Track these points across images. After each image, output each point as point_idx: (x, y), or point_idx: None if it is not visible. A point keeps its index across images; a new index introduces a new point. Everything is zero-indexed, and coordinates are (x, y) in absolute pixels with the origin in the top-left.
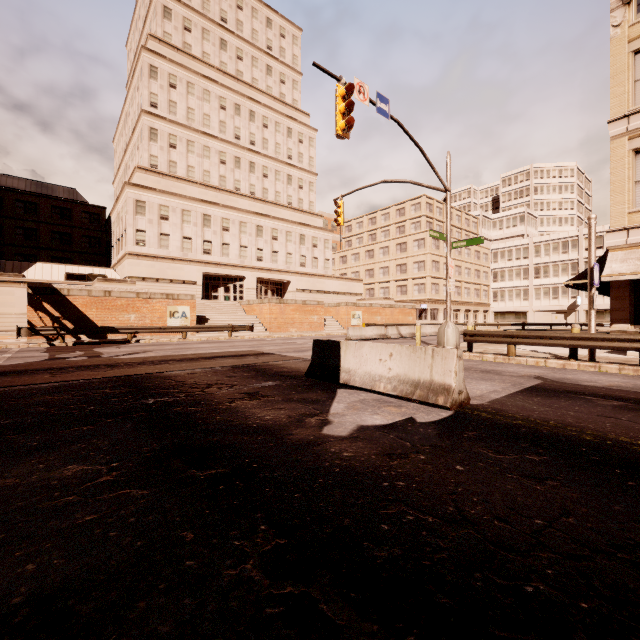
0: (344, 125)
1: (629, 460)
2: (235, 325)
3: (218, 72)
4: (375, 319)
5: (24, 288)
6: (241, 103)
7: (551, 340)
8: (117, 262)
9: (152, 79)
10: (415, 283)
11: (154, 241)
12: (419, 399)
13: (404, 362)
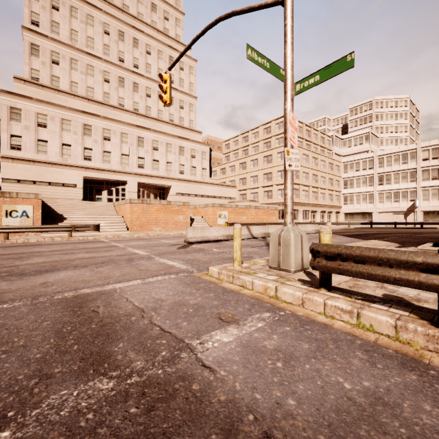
0: None
1: None
2: (76, 225)
3: (103, 2)
4: (241, 218)
5: None
6: (125, 31)
7: None
8: None
9: None
10: (279, 188)
11: (31, 146)
12: None
13: None
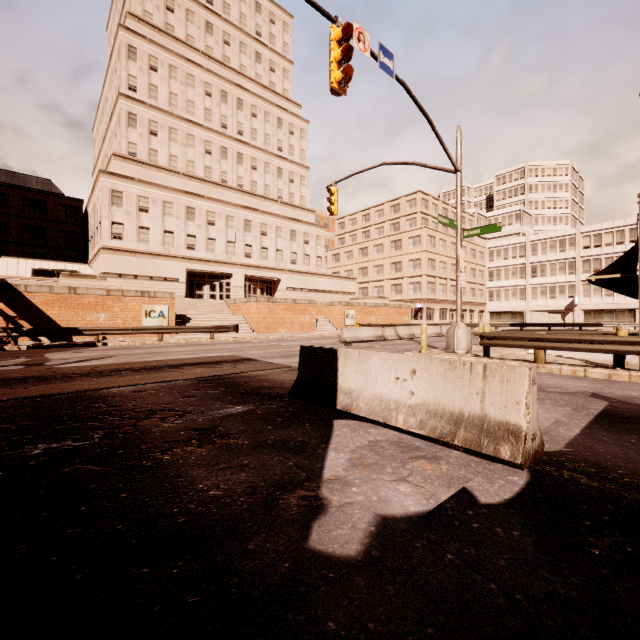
0: (340, 75)
1: None
2: (218, 326)
3: (203, 56)
4: (370, 319)
5: None
6: (228, 90)
7: (592, 344)
8: (93, 257)
9: (130, 60)
10: (410, 282)
11: (132, 235)
12: (465, 446)
13: (435, 384)
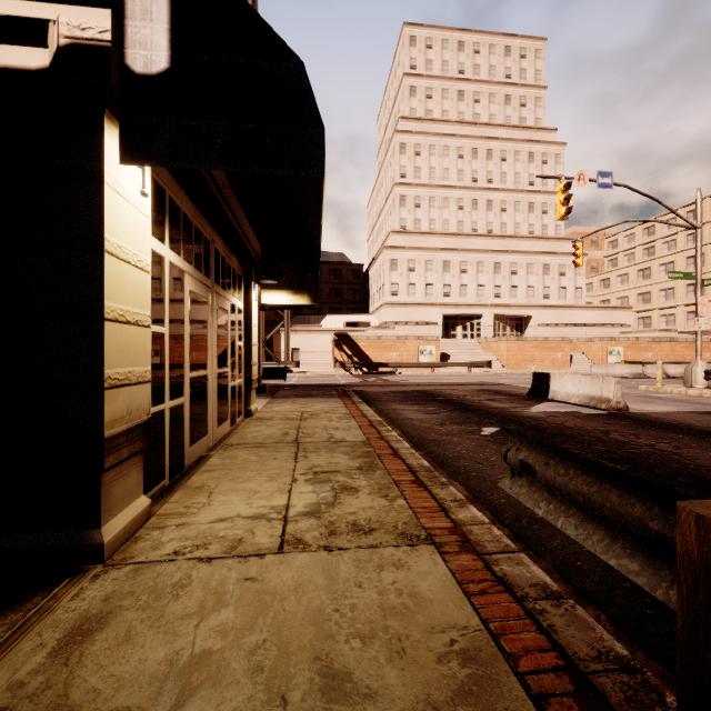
0: (563, 213)
1: (675, 427)
2: (474, 362)
3: (456, 125)
4: (644, 356)
5: (323, 334)
6: (478, 146)
7: None
8: (375, 310)
9: (402, 154)
10: None
11: (404, 291)
12: (592, 406)
13: (587, 385)
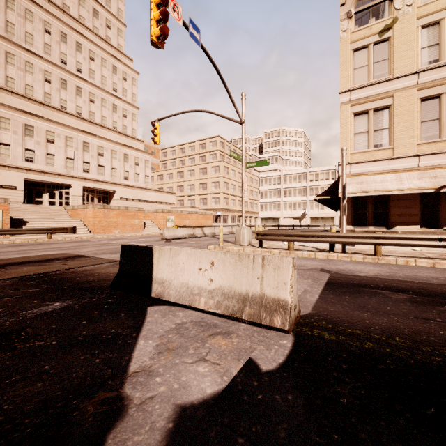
0: (159, 32)
1: None
2: (55, 228)
3: None
4: (185, 222)
5: None
6: (67, 33)
7: (319, 238)
8: None
9: None
10: (213, 197)
11: None
12: (250, 319)
13: (228, 272)
